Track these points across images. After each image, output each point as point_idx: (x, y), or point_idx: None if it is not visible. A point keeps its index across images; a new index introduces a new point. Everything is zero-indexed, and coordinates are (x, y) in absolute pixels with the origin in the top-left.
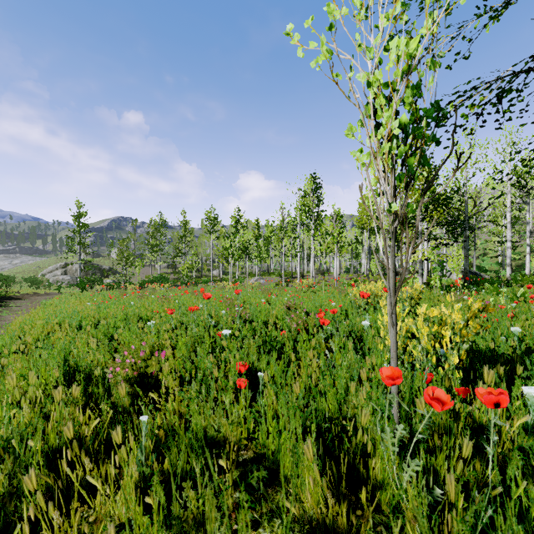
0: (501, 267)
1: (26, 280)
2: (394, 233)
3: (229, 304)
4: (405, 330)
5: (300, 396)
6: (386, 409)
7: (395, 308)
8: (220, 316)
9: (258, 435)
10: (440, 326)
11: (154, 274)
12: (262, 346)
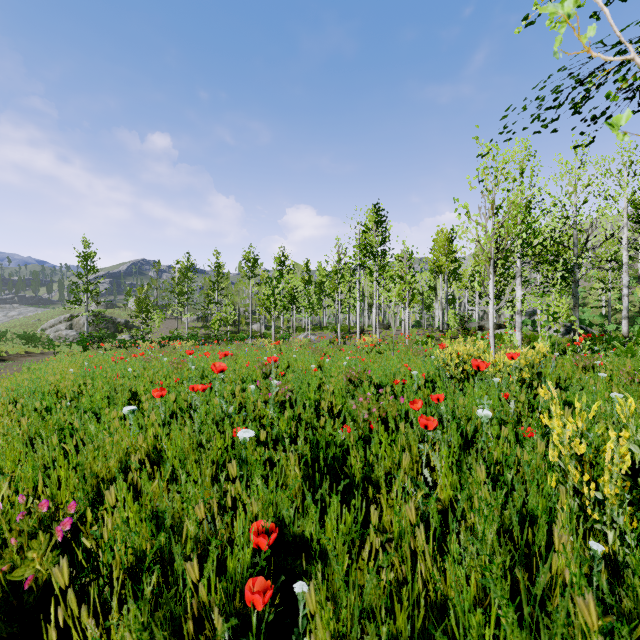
0: (605, 320)
1: (19, 336)
2: None
3: (265, 372)
4: (629, 461)
5: None
6: None
7: None
8: (247, 394)
9: None
10: None
11: (181, 328)
12: (309, 458)
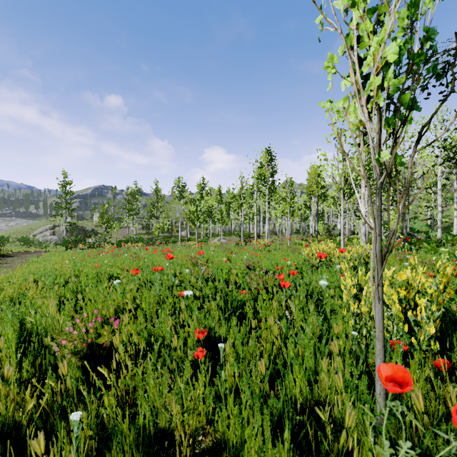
0: (430, 228)
1: (19, 240)
2: (380, 188)
3: (193, 263)
4: None
5: (266, 380)
6: (384, 417)
7: (381, 279)
8: (184, 275)
9: (217, 414)
10: (408, 291)
11: (131, 234)
12: (223, 306)
